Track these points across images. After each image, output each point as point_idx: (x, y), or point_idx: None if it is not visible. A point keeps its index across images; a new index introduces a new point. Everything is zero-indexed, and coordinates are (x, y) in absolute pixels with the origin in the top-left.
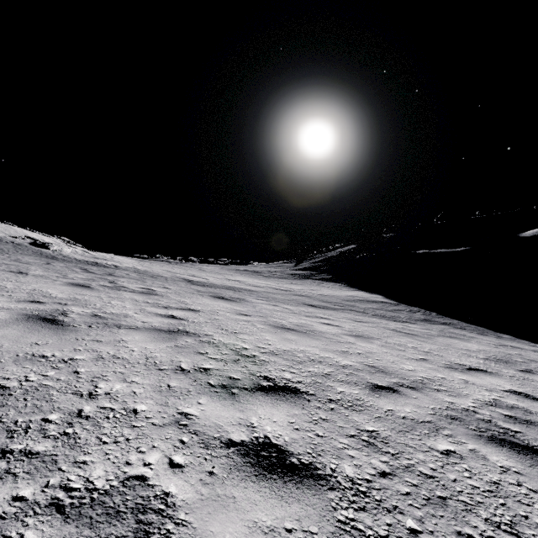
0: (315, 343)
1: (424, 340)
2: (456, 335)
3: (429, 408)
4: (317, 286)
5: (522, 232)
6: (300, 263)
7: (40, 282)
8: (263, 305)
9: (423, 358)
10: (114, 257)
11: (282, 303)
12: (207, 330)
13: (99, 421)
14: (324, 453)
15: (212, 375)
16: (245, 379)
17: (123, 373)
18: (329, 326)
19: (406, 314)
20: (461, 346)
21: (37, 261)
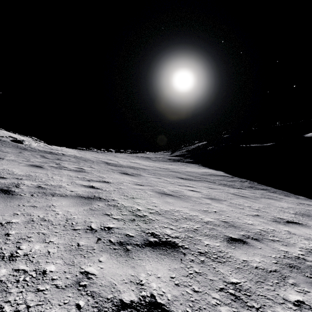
0: (186, 204)
1: (254, 201)
2: (271, 197)
3: (272, 257)
4: (184, 166)
5: (305, 134)
6: (174, 152)
7: (10, 164)
8: (152, 178)
9: (256, 214)
10: (63, 149)
11: (163, 177)
12: (114, 196)
13: (8, 286)
14: (201, 311)
15: (113, 233)
16: (137, 236)
17: (44, 234)
18: (193, 192)
19: (239, 183)
20: (277, 205)
21: (13, 151)
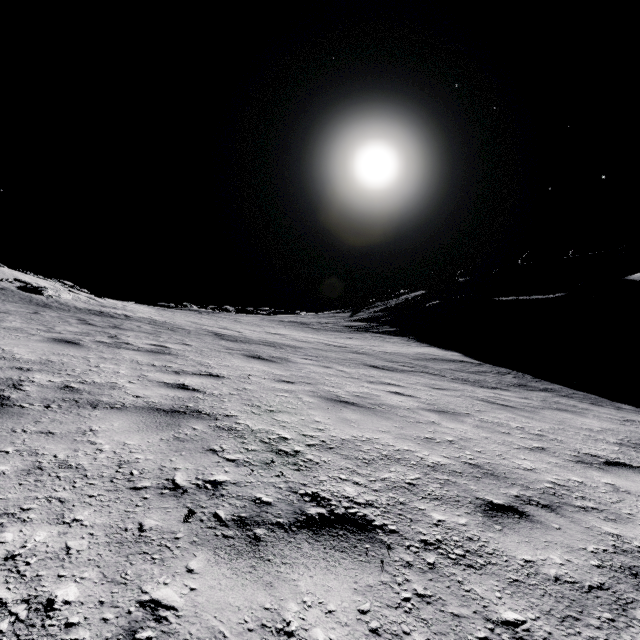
0: (386, 425)
1: (529, 416)
2: (564, 407)
3: (589, 551)
4: (378, 341)
5: (627, 275)
6: (357, 313)
7: (9, 338)
8: (312, 367)
9: (539, 446)
10: (128, 305)
11: (335, 364)
12: (229, 408)
13: None
14: None
15: (224, 496)
16: (279, 503)
17: (63, 501)
18: (400, 397)
19: (493, 377)
20: (578, 424)
21: (21, 310)
